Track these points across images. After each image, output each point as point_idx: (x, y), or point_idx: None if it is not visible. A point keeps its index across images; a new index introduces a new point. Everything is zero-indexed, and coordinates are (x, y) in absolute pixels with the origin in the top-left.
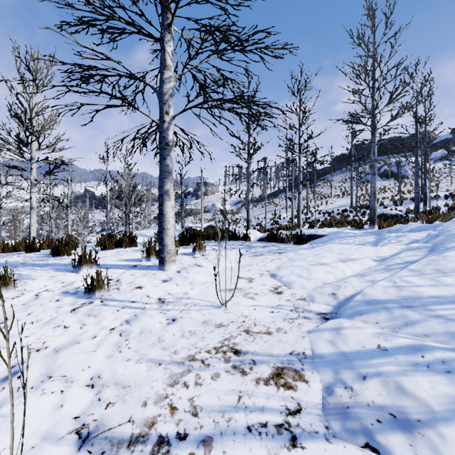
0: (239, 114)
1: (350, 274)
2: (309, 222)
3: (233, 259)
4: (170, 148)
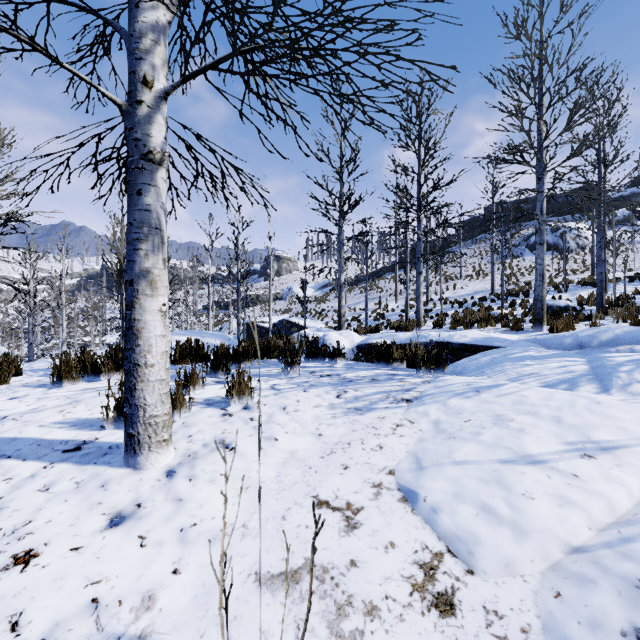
0: (321, 96)
1: (625, 508)
2: (432, 317)
3: (309, 421)
4: (154, 169)
